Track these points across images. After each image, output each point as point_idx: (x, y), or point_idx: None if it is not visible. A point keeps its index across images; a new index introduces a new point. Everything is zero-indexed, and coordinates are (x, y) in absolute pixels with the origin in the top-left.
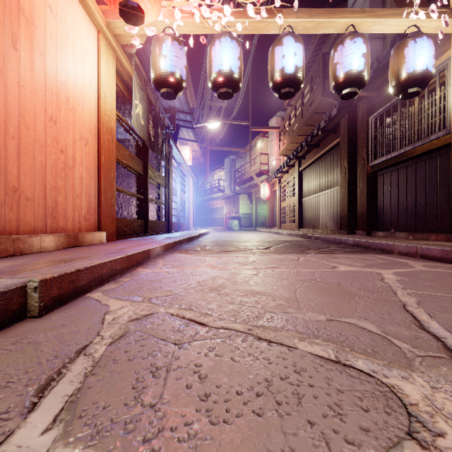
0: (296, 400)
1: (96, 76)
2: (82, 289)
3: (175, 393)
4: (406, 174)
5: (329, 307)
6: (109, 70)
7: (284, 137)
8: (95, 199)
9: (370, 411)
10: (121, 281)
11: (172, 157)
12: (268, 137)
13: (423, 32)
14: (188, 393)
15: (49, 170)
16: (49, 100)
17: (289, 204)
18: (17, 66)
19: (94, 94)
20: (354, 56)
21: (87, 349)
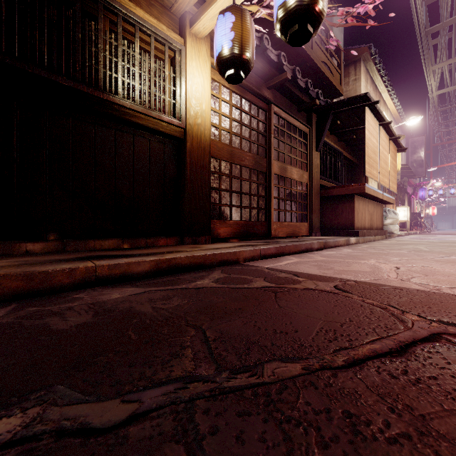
0: None
1: None
2: None
3: None
4: (94, 138)
5: None
6: None
7: None
8: None
9: None
10: None
11: None
12: None
13: None
14: None
15: None
16: None
17: None
18: None
19: None
20: None
21: None
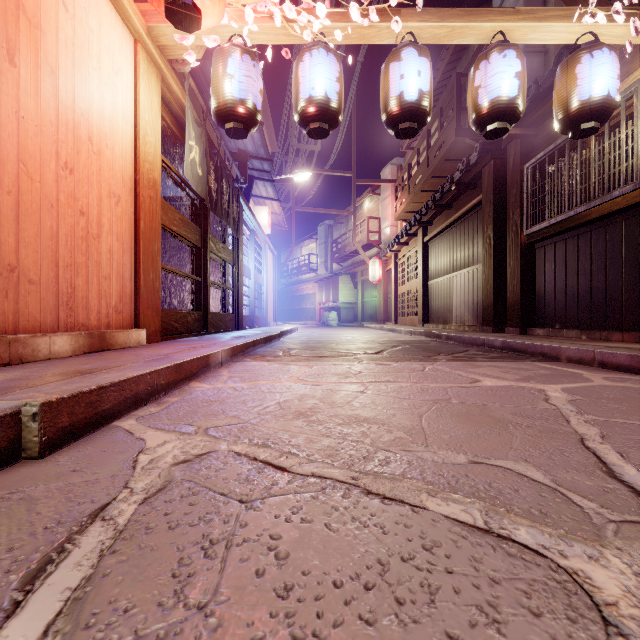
0: (426, 597)
1: (132, 105)
2: (108, 414)
3: (238, 585)
4: (577, 247)
5: (471, 442)
6: (152, 96)
7: (402, 194)
8: (131, 282)
9: (543, 616)
10: (166, 402)
11: (243, 222)
12: (380, 194)
13: (603, 42)
14: (258, 585)
15: (63, 240)
16: (63, 139)
17: (409, 289)
18: (15, 89)
19: (130, 131)
20: (503, 76)
21: (108, 510)
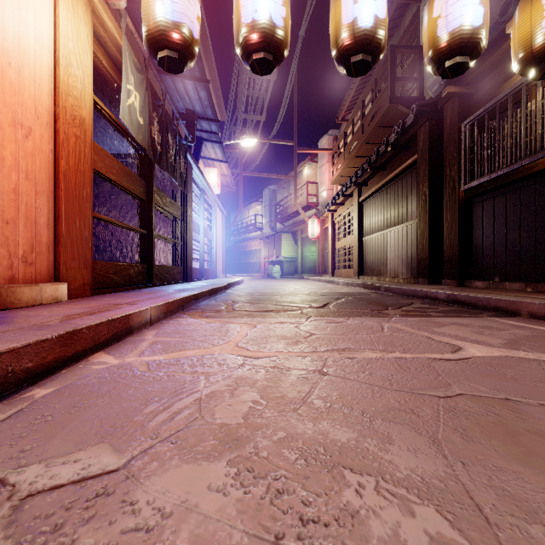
0: None
1: (50, 28)
2: None
3: None
4: (519, 200)
5: None
6: (78, 25)
7: (338, 160)
8: (49, 229)
9: None
10: (23, 400)
11: (193, 180)
12: (317, 162)
13: None
14: None
15: None
16: None
17: (345, 245)
18: None
19: (47, 56)
20: (467, 2)
21: None
